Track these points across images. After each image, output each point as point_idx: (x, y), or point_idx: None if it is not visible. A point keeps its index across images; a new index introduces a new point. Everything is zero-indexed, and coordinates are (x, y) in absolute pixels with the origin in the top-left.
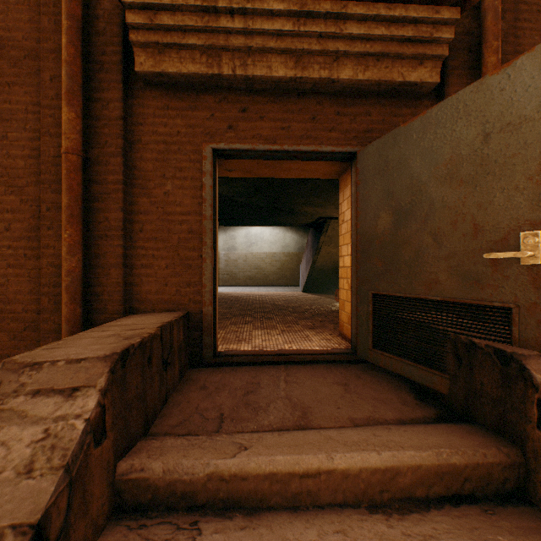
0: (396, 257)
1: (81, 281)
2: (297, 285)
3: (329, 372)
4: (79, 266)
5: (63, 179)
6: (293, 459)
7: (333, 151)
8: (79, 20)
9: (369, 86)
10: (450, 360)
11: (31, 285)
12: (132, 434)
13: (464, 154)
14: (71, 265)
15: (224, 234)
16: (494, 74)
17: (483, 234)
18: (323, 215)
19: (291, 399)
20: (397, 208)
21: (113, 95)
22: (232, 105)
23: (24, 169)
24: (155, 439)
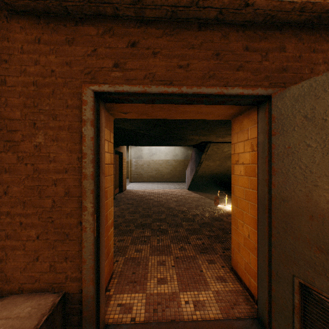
0: None
1: None
2: (183, 181)
3: None
4: None
5: None
6: None
7: (241, 94)
8: None
9: (289, 12)
10: None
11: None
12: None
13: None
14: None
15: (134, 147)
16: None
17: None
18: (205, 140)
19: None
20: None
21: None
22: (118, 37)
23: None
24: None
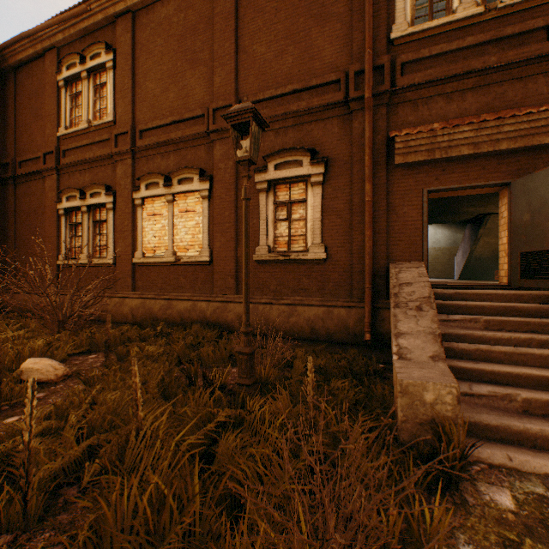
0: (532, 233)
1: (372, 251)
2: (449, 277)
3: None
4: (371, 245)
5: (366, 211)
6: (482, 291)
7: (495, 183)
8: (371, 149)
9: (518, 149)
10: None
11: (346, 254)
12: None
13: None
14: (369, 244)
15: None
16: None
17: None
18: (482, 212)
19: None
20: (532, 210)
21: (382, 174)
22: (436, 169)
23: (343, 208)
24: None
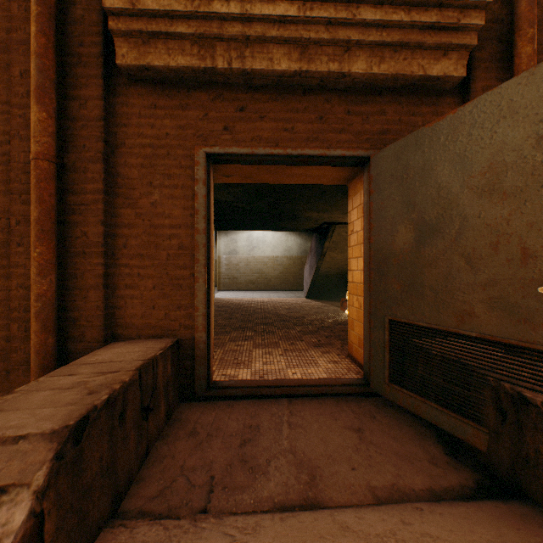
0: (418, 280)
1: (54, 306)
2: (301, 289)
3: (339, 410)
4: (52, 289)
5: (33, 189)
6: None
7: (343, 155)
8: (51, 6)
9: (385, 81)
10: (489, 411)
11: (0, 308)
12: (91, 526)
13: (509, 161)
14: (41, 289)
15: (225, 237)
16: None
17: (535, 261)
18: (328, 221)
19: (296, 453)
20: (420, 222)
21: (92, 92)
22: (228, 103)
23: None
24: (124, 525)
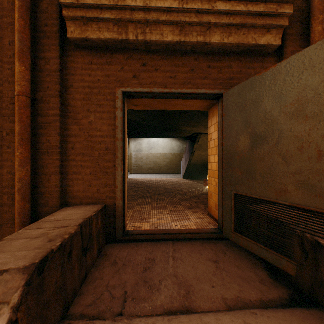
0: (252, 169)
1: (29, 185)
2: (179, 173)
3: (203, 248)
4: (28, 174)
5: (16, 113)
6: None
7: (206, 93)
8: (27, 1)
9: (231, 47)
10: (297, 251)
11: None
12: None
13: (309, 96)
14: (21, 174)
15: (134, 142)
16: None
17: None
18: (196, 132)
19: (177, 276)
20: (253, 134)
21: (53, 54)
22: (135, 61)
23: None
24: (70, 323)
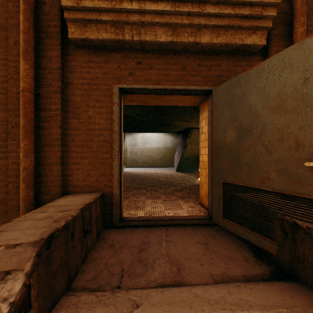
0: (238, 159)
1: (33, 174)
2: (173, 166)
3: (194, 233)
4: (32, 165)
5: (21, 108)
6: None
7: (196, 89)
8: (31, 4)
9: (220, 47)
10: (278, 232)
11: (2, 176)
12: (56, 295)
13: (289, 92)
14: (26, 164)
15: (129, 136)
16: (312, 37)
17: (303, 148)
18: (188, 127)
19: (169, 256)
20: (240, 127)
21: (54, 53)
22: (131, 59)
23: None
24: (73, 294)
